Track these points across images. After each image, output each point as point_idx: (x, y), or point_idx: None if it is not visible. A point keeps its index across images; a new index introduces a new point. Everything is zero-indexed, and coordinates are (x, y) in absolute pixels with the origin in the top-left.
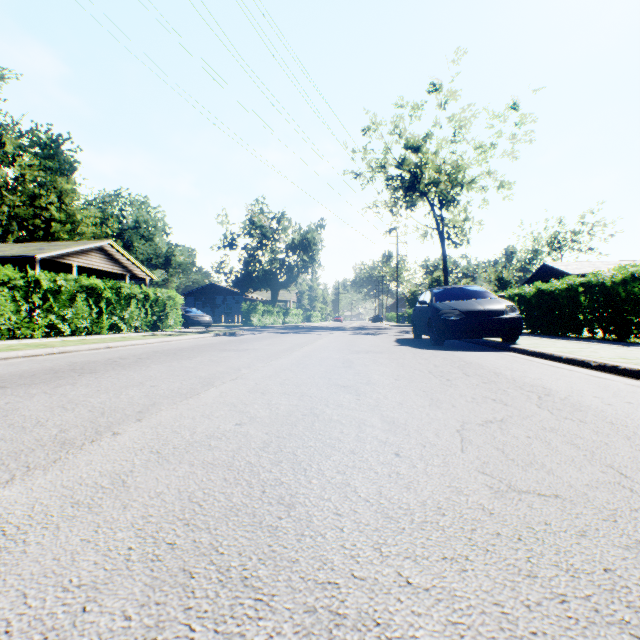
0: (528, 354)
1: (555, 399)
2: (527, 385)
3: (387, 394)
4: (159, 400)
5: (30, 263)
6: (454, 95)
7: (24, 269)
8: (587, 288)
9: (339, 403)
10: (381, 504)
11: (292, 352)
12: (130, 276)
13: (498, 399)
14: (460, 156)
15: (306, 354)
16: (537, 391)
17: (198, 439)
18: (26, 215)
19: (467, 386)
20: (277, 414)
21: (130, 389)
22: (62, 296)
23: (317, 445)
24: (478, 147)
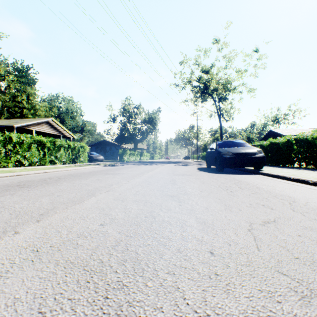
0: (270, 176)
1: (300, 205)
2: (279, 195)
3: (197, 201)
4: (58, 205)
5: (11, 129)
6: (226, 44)
7: (3, 131)
8: (297, 141)
9: (168, 208)
10: (208, 316)
11: (143, 175)
12: (62, 136)
13: (266, 205)
14: (229, 76)
15: (150, 176)
16: (286, 199)
17: (70, 238)
18: (10, 105)
19: (244, 196)
20: (129, 216)
21: (44, 198)
22: (24, 145)
23: (153, 243)
24: (238, 71)
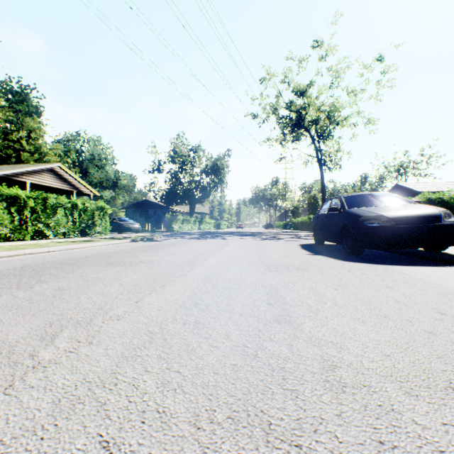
0: None
1: None
2: None
3: None
4: None
5: None
6: (333, 48)
7: None
8: None
9: None
10: None
11: (192, 268)
12: (77, 192)
13: None
14: (336, 99)
15: (209, 273)
16: None
17: None
18: None
19: None
20: None
21: None
22: None
23: None
24: (350, 92)
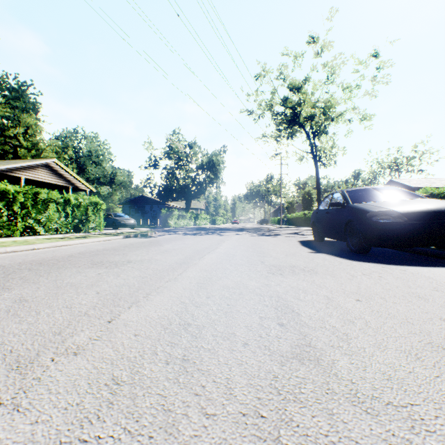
0: None
1: None
2: None
3: None
4: None
5: None
6: (329, 44)
7: None
8: None
9: None
10: None
11: (185, 270)
12: (73, 188)
13: None
14: (331, 95)
15: (204, 276)
16: None
17: None
18: None
19: None
20: None
21: None
22: None
23: None
24: (346, 88)
